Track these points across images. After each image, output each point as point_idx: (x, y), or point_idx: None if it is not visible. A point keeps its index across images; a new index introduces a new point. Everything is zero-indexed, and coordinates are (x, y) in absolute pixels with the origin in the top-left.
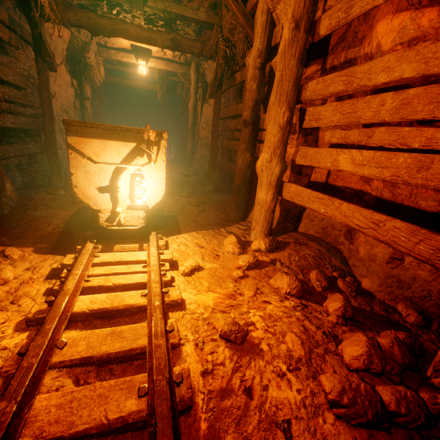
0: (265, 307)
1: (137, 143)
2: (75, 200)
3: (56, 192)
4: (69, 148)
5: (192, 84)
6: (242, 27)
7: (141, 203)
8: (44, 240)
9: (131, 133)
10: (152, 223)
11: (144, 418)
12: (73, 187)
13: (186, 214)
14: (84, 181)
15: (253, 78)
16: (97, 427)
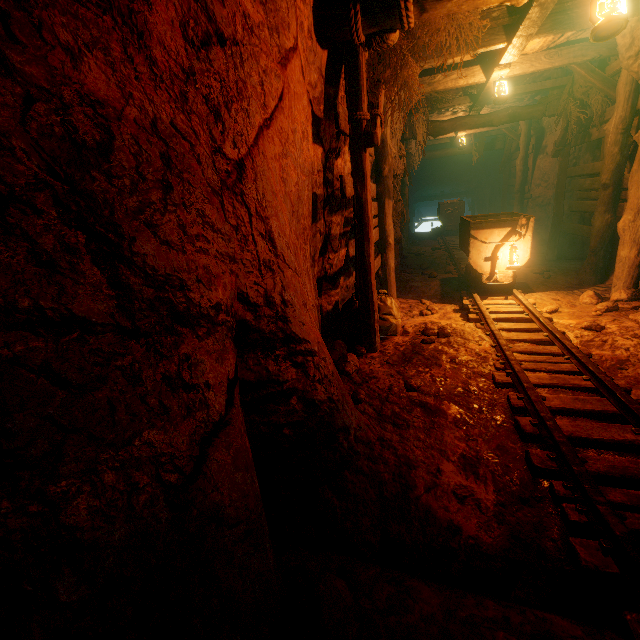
0: (620, 324)
1: (512, 227)
2: (432, 275)
3: (409, 271)
4: (470, 237)
5: (521, 137)
6: (600, 90)
7: (517, 265)
8: (432, 298)
9: (509, 222)
10: (513, 282)
11: (548, 341)
12: (469, 260)
13: (530, 281)
14: (476, 255)
15: (613, 144)
16: (529, 339)
